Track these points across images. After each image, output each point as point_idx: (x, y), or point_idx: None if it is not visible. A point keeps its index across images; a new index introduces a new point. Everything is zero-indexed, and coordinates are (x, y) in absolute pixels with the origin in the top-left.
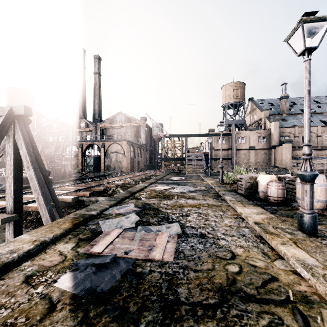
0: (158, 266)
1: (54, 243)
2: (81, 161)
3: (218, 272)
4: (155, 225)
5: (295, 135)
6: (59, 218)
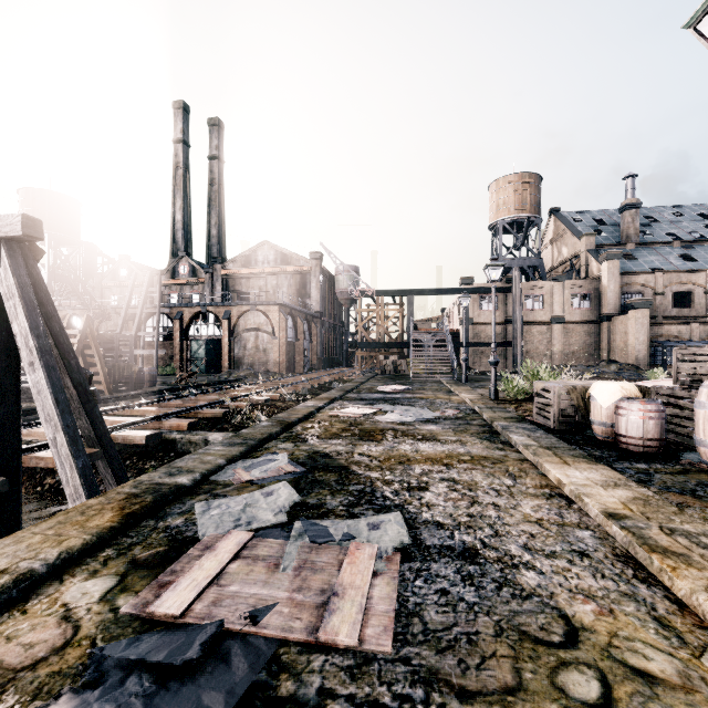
0: (346, 672)
1: (58, 578)
2: (179, 349)
3: (537, 700)
4: (340, 516)
5: (655, 290)
6: (115, 483)
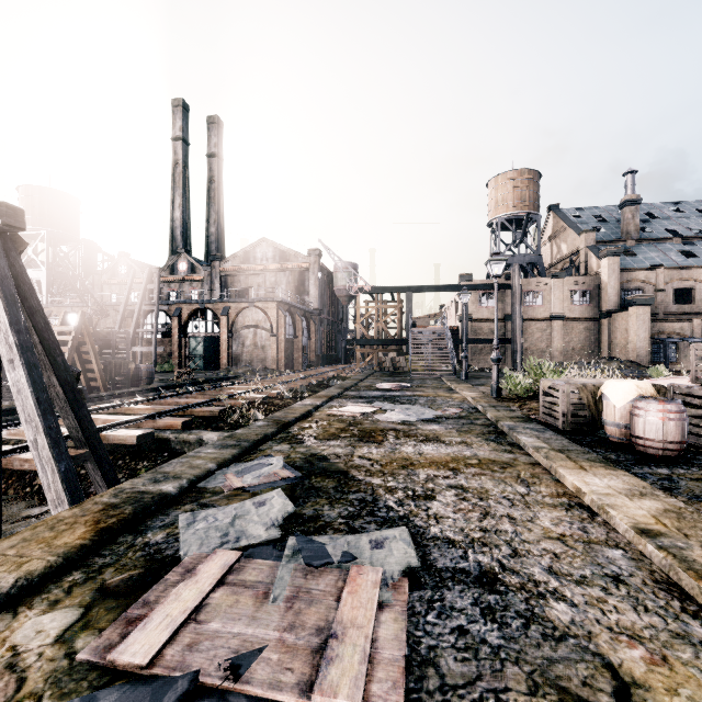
0: None
1: (12, 611)
2: (178, 345)
3: None
4: (339, 531)
5: (656, 286)
6: (105, 485)
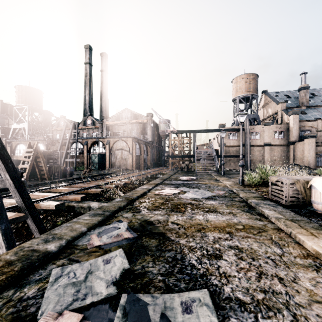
0: None
1: None
2: (86, 158)
3: None
4: (158, 289)
5: (317, 129)
6: (37, 231)
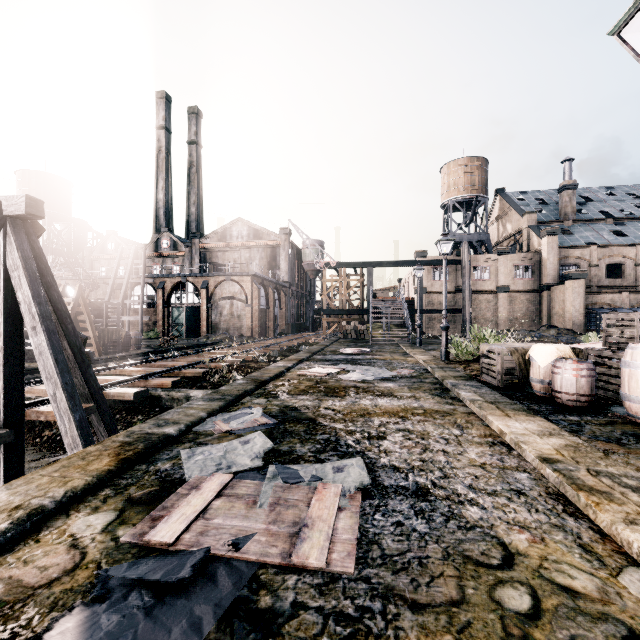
0: (315, 588)
1: (65, 513)
2: (162, 315)
3: (477, 610)
4: (308, 461)
5: (590, 262)
6: (107, 435)
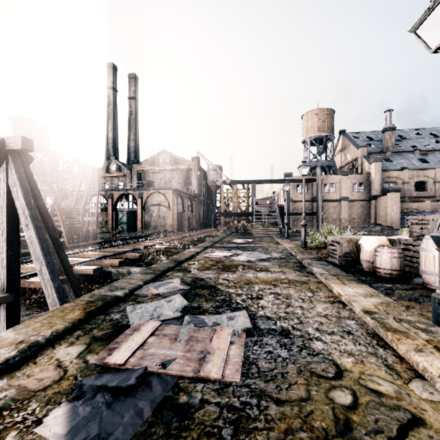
0: (215, 391)
1: (52, 346)
2: (111, 216)
3: (317, 404)
4: (211, 313)
5: (404, 180)
6: (75, 297)
